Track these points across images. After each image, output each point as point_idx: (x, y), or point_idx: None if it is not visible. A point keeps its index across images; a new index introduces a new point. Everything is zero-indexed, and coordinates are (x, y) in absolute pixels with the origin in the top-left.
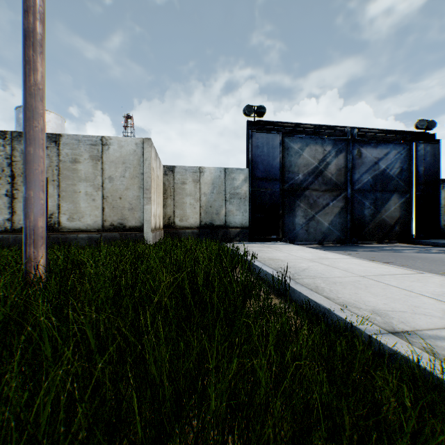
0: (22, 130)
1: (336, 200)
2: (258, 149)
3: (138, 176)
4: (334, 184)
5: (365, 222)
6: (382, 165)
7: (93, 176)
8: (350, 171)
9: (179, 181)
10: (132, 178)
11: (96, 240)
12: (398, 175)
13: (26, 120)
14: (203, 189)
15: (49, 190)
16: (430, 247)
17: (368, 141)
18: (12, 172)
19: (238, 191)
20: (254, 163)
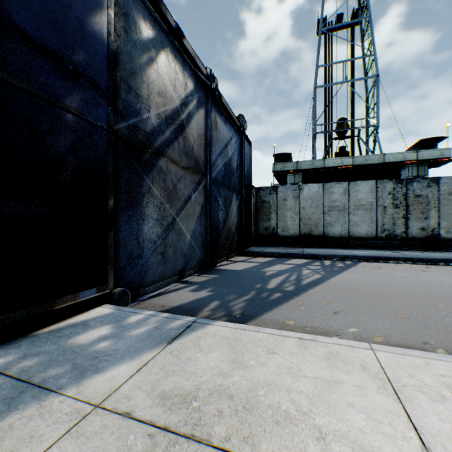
0: None
1: (198, 191)
2: None
3: None
4: (195, 160)
5: (220, 230)
6: (230, 152)
7: None
8: (210, 145)
9: None
10: None
11: None
12: (236, 171)
13: None
14: None
15: None
16: (279, 259)
17: (221, 110)
18: None
19: None
20: None
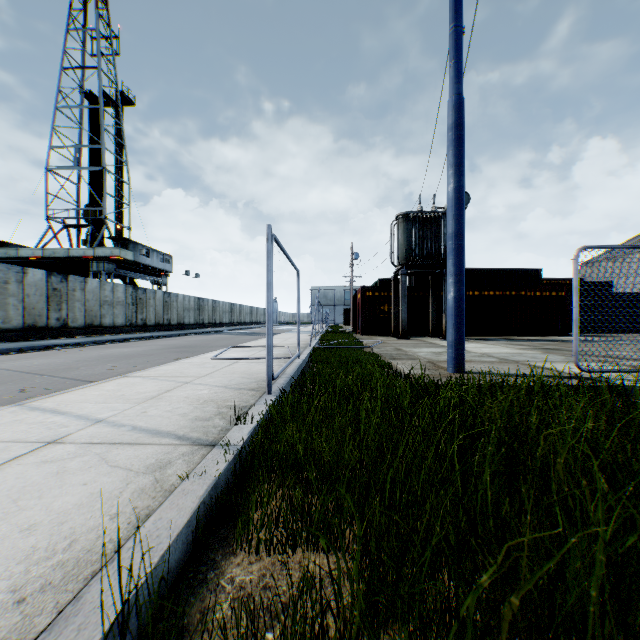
0: None
1: None
2: None
3: None
4: None
5: None
6: None
7: None
8: None
9: None
10: None
11: None
12: None
13: None
14: None
15: None
16: None
17: None
18: None
19: None
20: None
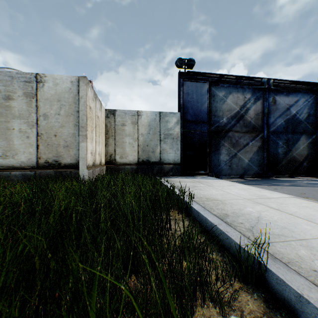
0: None
1: (255, 140)
2: (188, 95)
3: (74, 113)
4: (252, 127)
5: (278, 159)
6: (293, 111)
7: (27, 113)
8: (266, 115)
9: (120, 123)
10: (67, 115)
11: (30, 178)
12: (305, 119)
13: None
14: (140, 130)
15: None
16: None
17: (281, 90)
18: None
19: (171, 132)
20: (185, 107)
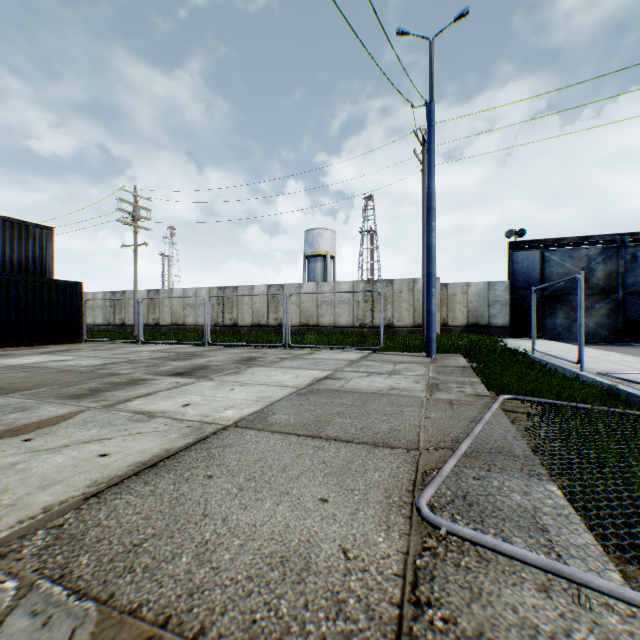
0: (310, 248)
1: (603, 303)
2: (517, 264)
3: None
4: (600, 288)
5: None
6: None
7: (409, 299)
8: (621, 275)
9: (451, 293)
10: None
11: (410, 332)
12: None
13: (423, 298)
14: (469, 298)
15: (388, 307)
16: None
17: None
18: (372, 299)
19: (499, 299)
20: (514, 276)
